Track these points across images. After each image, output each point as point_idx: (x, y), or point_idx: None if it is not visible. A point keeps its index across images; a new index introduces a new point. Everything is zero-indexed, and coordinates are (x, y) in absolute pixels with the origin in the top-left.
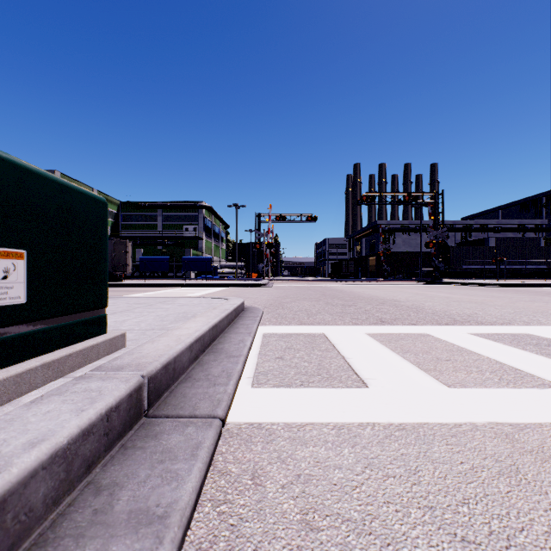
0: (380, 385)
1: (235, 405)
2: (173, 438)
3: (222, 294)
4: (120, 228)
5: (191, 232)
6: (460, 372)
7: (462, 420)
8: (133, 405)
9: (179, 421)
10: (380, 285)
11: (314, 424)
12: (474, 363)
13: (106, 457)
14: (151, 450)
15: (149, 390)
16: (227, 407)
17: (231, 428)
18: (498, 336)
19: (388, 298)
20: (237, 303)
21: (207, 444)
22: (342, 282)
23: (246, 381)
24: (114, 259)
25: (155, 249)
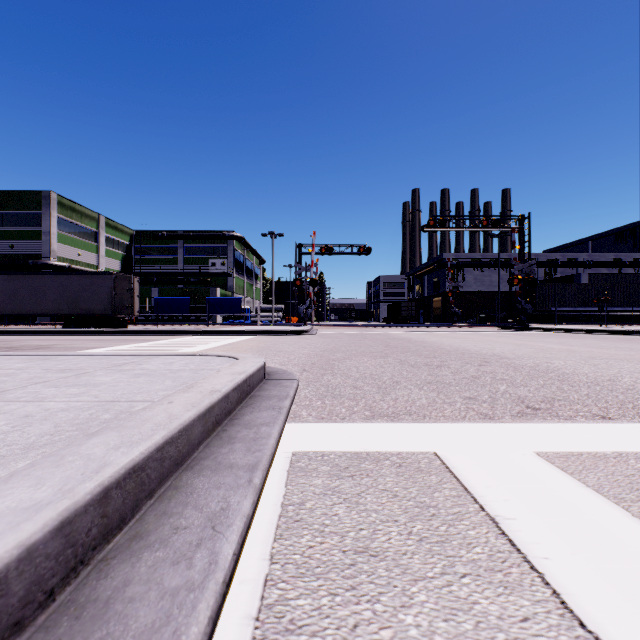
0: None
1: None
2: None
3: (246, 346)
4: (134, 263)
5: (219, 268)
6: None
7: None
8: None
9: None
10: (454, 332)
11: None
12: None
13: None
14: None
15: None
16: None
17: None
18: None
19: (485, 352)
20: (247, 370)
21: None
22: (403, 328)
23: None
24: (114, 299)
25: (174, 287)
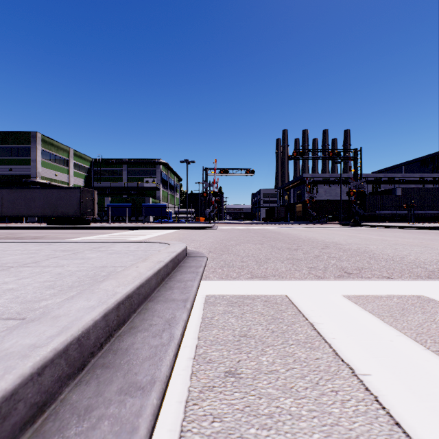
0: None
1: None
2: None
3: (171, 237)
4: (93, 180)
5: (150, 184)
6: None
7: None
8: None
9: None
10: (310, 227)
11: None
12: None
13: None
14: None
15: None
16: None
17: None
18: None
19: (327, 240)
20: (176, 250)
21: None
22: (276, 225)
23: None
24: (81, 205)
25: (120, 197)
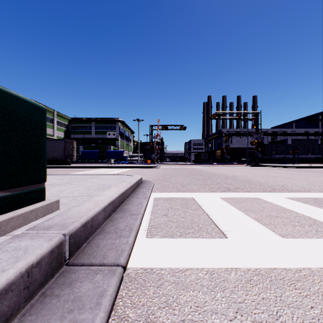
0: (235, 236)
1: (134, 252)
2: (84, 286)
3: (129, 172)
4: (70, 133)
5: (112, 136)
6: (287, 225)
7: (301, 266)
8: (54, 259)
9: (91, 269)
10: (224, 167)
11: (192, 269)
12: (295, 219)
13: (26, 306)
14: (65, 298)
15: (70, 244)
16: (128, 256)
17: (130, 273)
18: (305, 199)
19: (230, 175)
20: (138, 178)
21: (110, 292)
22: (201, 165)
23: (142, 233)
24: (65, 151)
25: (90, 145)
